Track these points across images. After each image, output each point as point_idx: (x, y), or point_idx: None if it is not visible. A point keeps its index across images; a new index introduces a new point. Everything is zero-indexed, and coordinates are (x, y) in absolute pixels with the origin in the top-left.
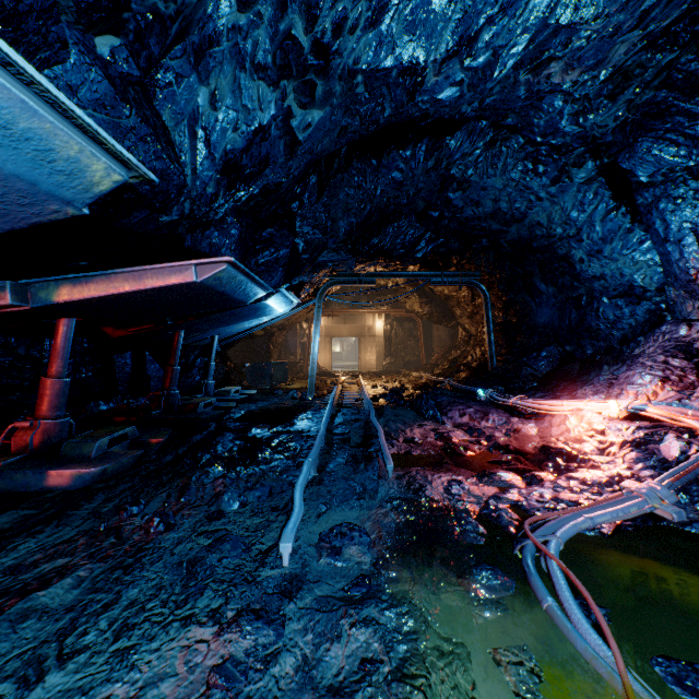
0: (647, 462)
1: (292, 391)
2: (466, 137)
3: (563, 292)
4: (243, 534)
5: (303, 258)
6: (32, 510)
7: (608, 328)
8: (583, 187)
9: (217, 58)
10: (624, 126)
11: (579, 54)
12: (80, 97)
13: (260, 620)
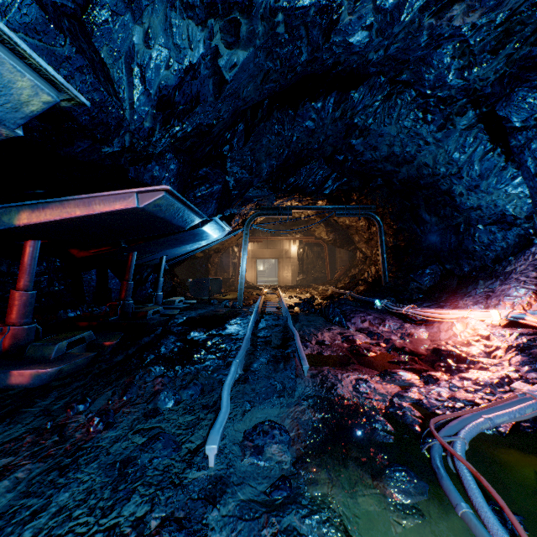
0: (532, 365)
1: (225, 301)
2: (368, 91)
3: (444, 221)
4: (174, 432)
5: (233, 193)
6: None
7: (483, 250)
8: (465, 132)
9: None
10: (502, 78)
11: None
12: (9, 19)
13: (182, 532)
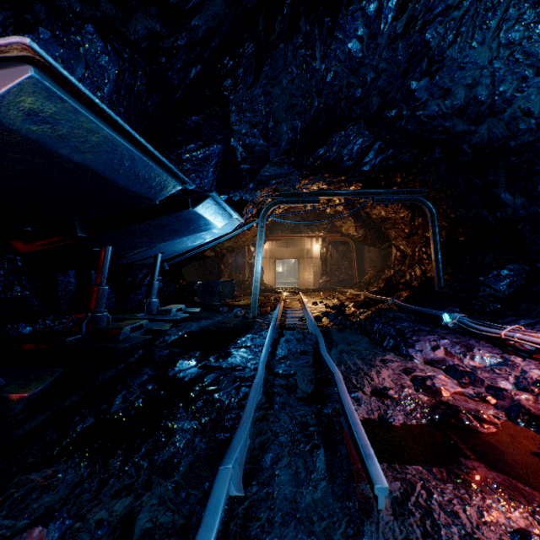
0: None
1: (236, 308)
2: None
3: (539, 201)
4: None
5: (242, 168)
6: None
7: None
8: None
9: None
10: None
11: None
12: None
13: None
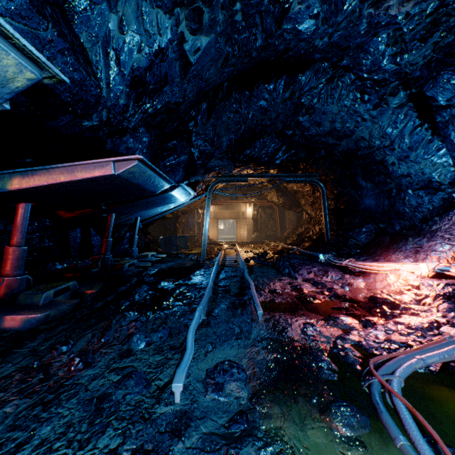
0: None
1: (190, 255)
2: (313, 74)
3: (378, 186)
4: (145, 371)
5: (197, 163)
6: None
7: (412, 211)
8: (397, 110)
9: None
10: (429, 63)
11: None
12: None
13: None
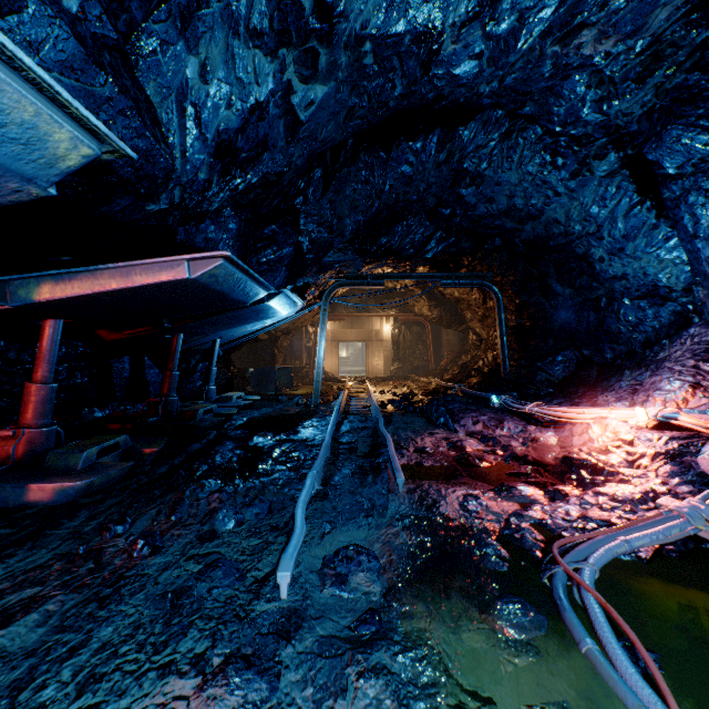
0: (684, 476)
1: (296, 397)
2: (481, 127)
3: (580, 293)
4: (237, 558)
5: (307, 258)
6: (7, 529)
7: (630, 331)
8: (605, 180)
9: (207, 22)
10: (651, 113)
11: (615, 18)
12: (42, 57)
13: (251, 670)
